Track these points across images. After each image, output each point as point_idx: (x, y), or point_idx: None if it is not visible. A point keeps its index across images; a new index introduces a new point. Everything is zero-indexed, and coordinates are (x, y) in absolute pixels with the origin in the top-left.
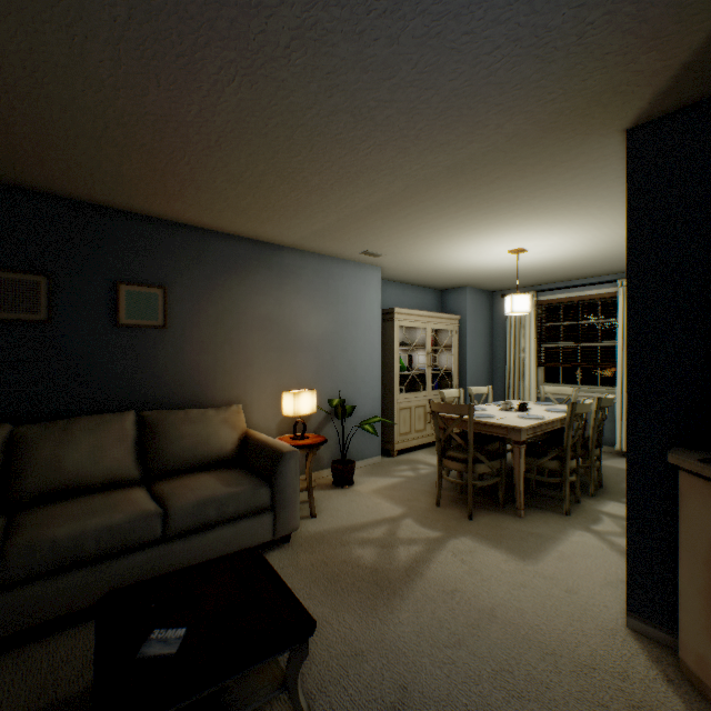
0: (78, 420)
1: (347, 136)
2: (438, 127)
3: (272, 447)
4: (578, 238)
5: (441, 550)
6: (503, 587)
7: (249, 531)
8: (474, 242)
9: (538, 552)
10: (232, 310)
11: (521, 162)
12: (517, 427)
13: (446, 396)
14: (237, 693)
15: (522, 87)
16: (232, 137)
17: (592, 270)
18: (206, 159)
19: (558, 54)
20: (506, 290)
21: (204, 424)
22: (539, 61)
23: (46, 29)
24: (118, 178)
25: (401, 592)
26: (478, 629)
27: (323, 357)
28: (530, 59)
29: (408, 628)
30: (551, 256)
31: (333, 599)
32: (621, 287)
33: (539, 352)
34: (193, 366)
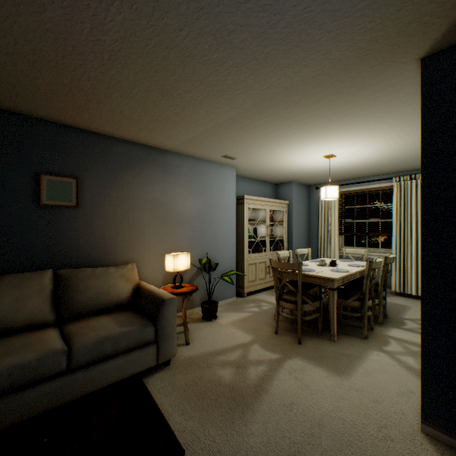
0: (4, 277)
1: (211, 57)
2: (281, 51)
3: (156, 295)
4: (371, 147)
5: (280, 369)
6: (327, 399)
7: (138, 360)
8: (301, 149)
9: (349, 369)
10: (129, 195)
11: (340, 85)
12: (331, 278)
13: (280, 255)
14: None
15: (350, 15)
16: (121, 56)
17: (377, 171)
18: (102, 76)
19: None
20: (318, 184)
21: (106, 279)
22: None
23: None
24: (35, 91)
25: (252, 406)
26: (312, 438)
27: (196, 229)
28: None
29: (258, 439)
30: (351, 160)
31: (201, 414)
32: (395, 182)
33: (340, 226)
34: (100, 235)
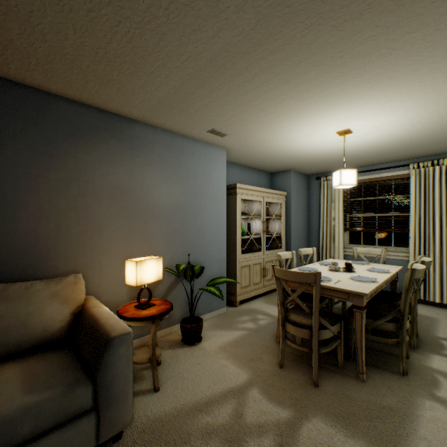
0: None
1: None
2: None
3: (101, 328)
4: (402, 117)
5: (296, 445)
6: None
7: None
8: (310, 120)
9: (403, 443)
10: (78, 177)
11: None
12: (360, 293)
13: (281, 257)
14: None
15: None
16: None
17: (392, 155)
18: None
19: None
20: (319, 174)
21: (25, 301)
22: None
23: None
24: None
25: None
26: None
27: (175, 224)
28: None
29: None
30: (369, 139)
31: None
32: (414, 169)
33: (345, 221)
34: (29, 233)
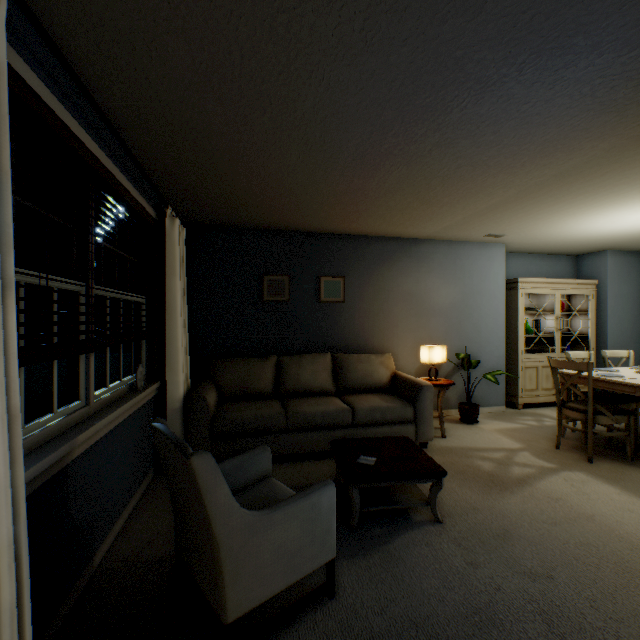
0: (304, 356)
1: (467, 175)
2: (538, 158)
3: (414, 381)
4: None
5: (552, 475)
6: (608, 507)
7: (399, 433)
8: (601, 215)
9: None
10: (384, 288)
11: (627, 160)
12: None
13: (572, 356)
14: (401, 498)
15: (605, 126)
16: (393, 190)
17: None
18: (375, 202)
19: (629, 106)
20: None
21: (369, 364)
22: (613, 113)
23: (316, 172)
24: (325, 218)
25: (511, 489)
26: (573, 521)
27: (451, 321)
28: (605, 114)
29: (513, 507)
30: None
31: (458, 481)
32: None
33: None
34: (360, 326)
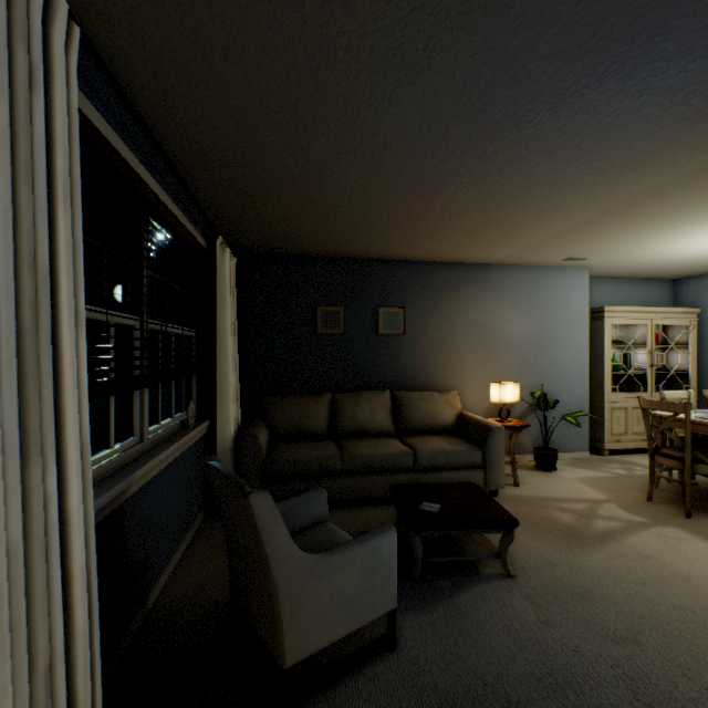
0: (360, 393)
1: (543, 194)
2: (624, 173)
3: (482, 422)
4: None
5: (642, 530)
6: (707, 568)
7: (466, 479)
8: (702, 234)
9: None
10: (448, 320)
11: None
12: None
13: (667, 396)
14: (468, 549)
15: (702, 135)
16: (459, 212)
17: None
18: (439, 225)
19: None
20: None
21: (432, 403)
22: None
23: (374, 195)
24: (384, 244)
25: (593, 545)
26: (666, 582)
27: (525, 355)
28: (701, 123)
29: (596, 563)
30: None
31: (532, 534)
32: None
33: None
34: (422, 361)
